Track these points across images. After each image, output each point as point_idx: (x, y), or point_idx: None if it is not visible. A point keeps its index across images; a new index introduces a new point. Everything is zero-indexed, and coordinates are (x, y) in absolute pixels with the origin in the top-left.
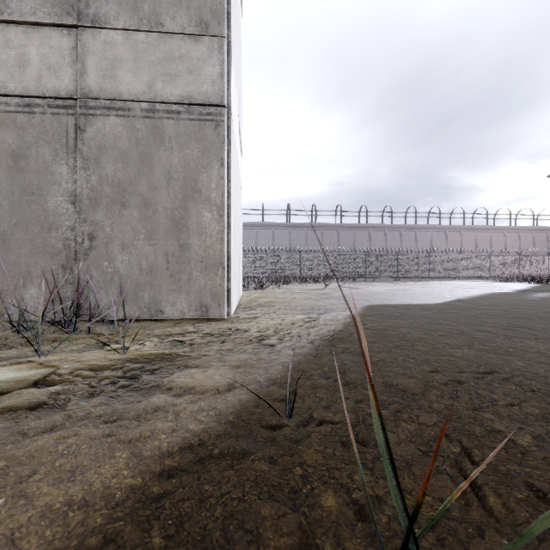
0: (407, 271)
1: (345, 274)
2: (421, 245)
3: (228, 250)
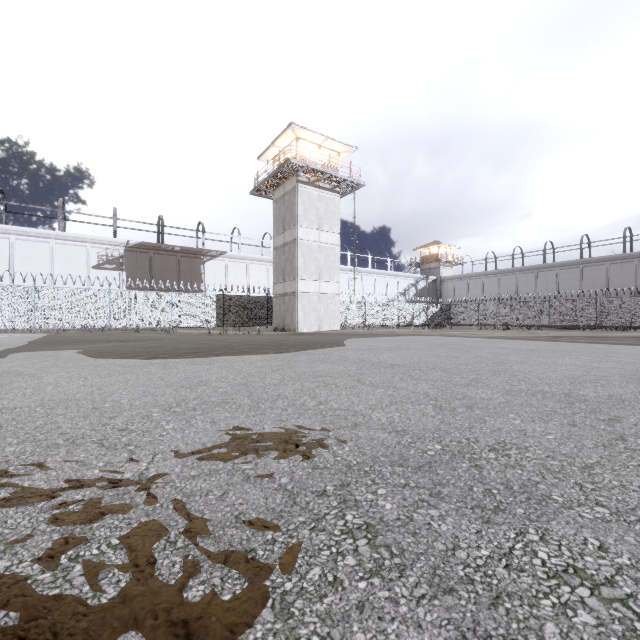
0: None
1: (615, 322)
2: None
3: (297, 319)
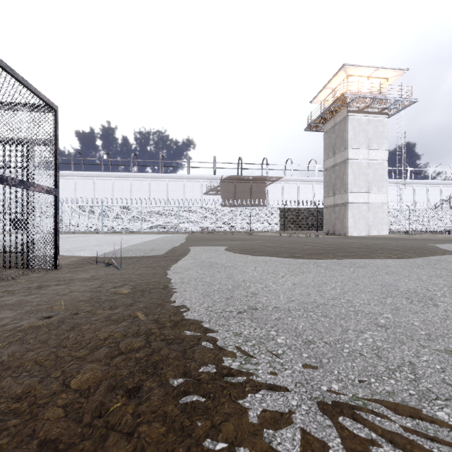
0: None
1: None
2: None
3: (348, 225)
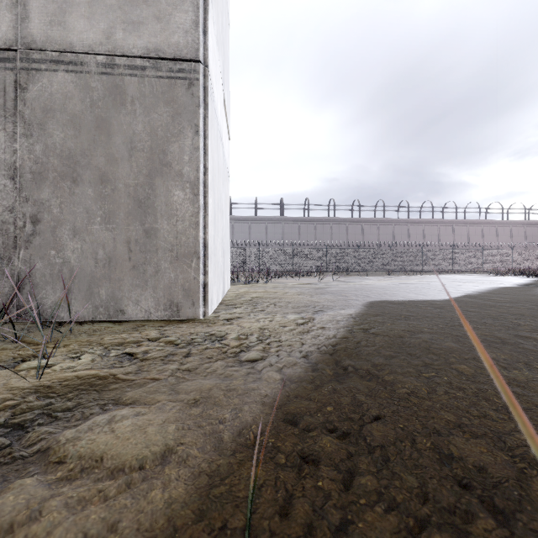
0: (400, 264)
1: (338, 268)
2: (414, 239)
3: (204, 237)
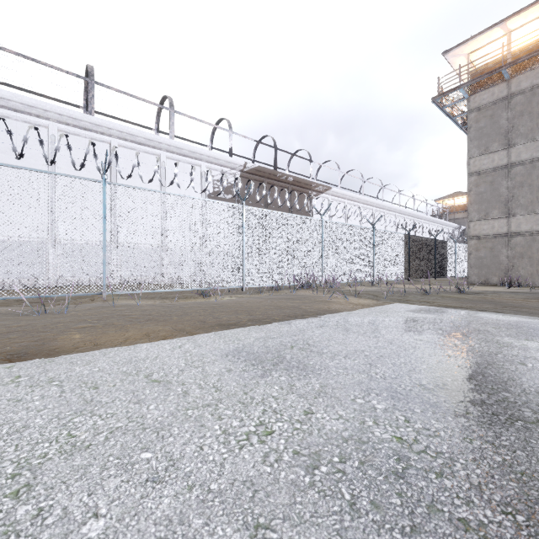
0: None
1: None
2: None
3: None
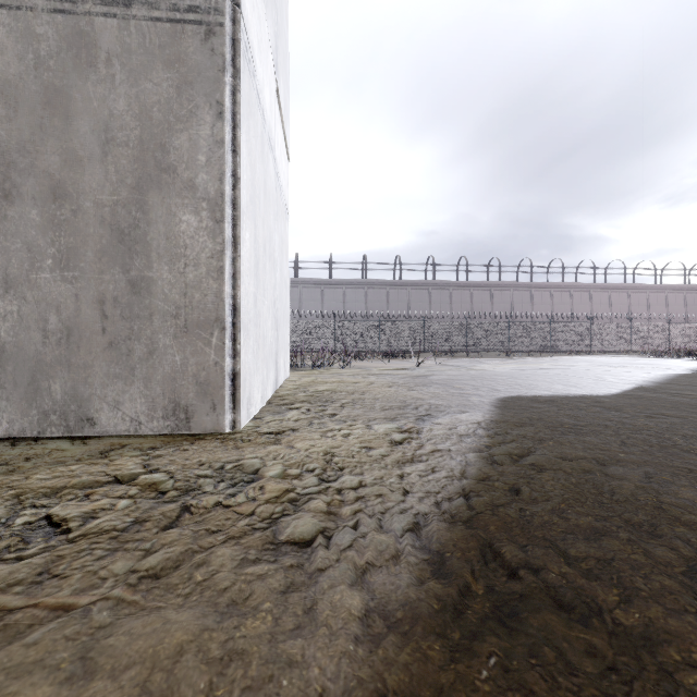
0: (522, 343)
1: (439, 347)
2: (538, 309)
3: (233, 293)
